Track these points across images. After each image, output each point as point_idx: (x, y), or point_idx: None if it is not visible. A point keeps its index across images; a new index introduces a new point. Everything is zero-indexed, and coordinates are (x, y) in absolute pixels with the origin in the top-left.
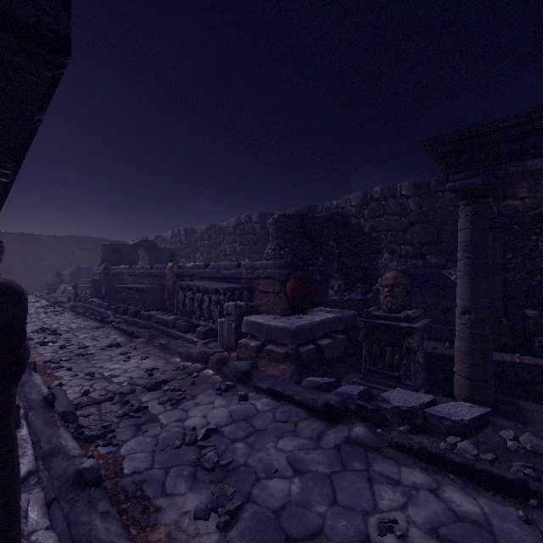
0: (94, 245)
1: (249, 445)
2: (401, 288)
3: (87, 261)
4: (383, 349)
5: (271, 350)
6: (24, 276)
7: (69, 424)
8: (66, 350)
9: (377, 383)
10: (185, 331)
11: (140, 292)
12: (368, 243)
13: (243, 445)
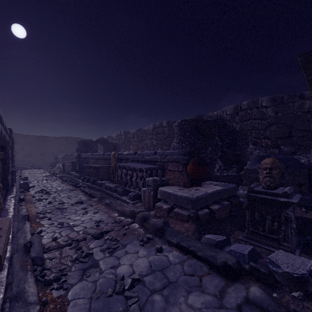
0: (75, 141)
1: (165, 297)
2: (278, 171)
3: (72, 150)
4: (263, 216)
5: (177, 212)
6: (39, 158)
7: (38, 266)
8: (51, 205)
9: (258, 241)
10: (121, 194)
11: (96, 169)
12: (240, 138)
13: (159, 298)
